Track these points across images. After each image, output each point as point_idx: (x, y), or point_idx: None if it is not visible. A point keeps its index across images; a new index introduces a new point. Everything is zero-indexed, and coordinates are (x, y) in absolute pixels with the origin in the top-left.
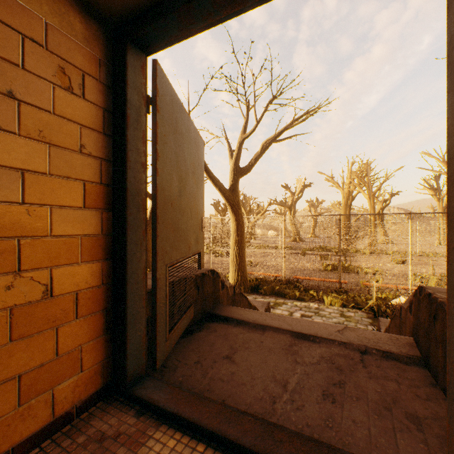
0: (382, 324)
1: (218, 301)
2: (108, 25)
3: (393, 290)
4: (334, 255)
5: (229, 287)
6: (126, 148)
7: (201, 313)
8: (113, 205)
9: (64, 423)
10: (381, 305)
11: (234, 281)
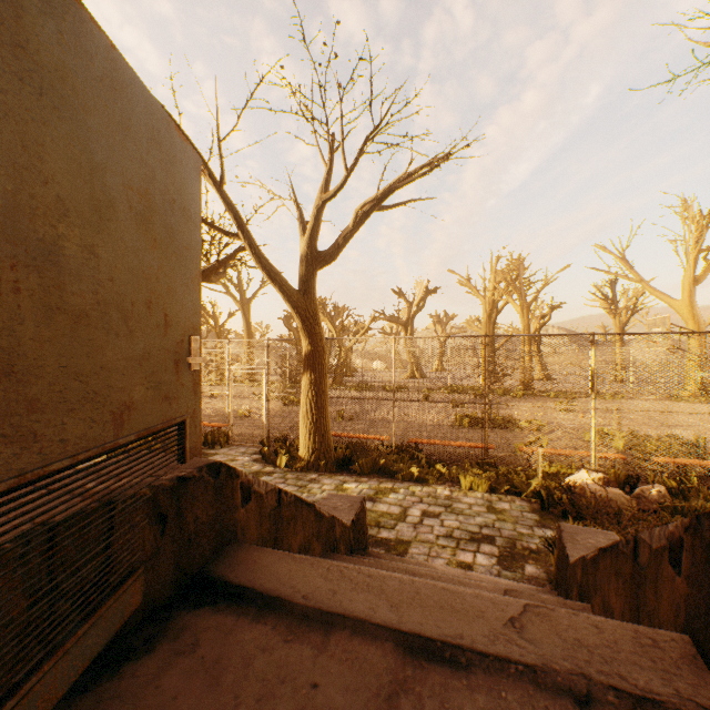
0: (568, 538)
1: (233, 535)
2: None
3: (567, 459)
4: (475, 402)
5: (266, 494)
6: None
7: (175, 582)
8: None
9: None
10: (554, 489)
11: (308, 453)
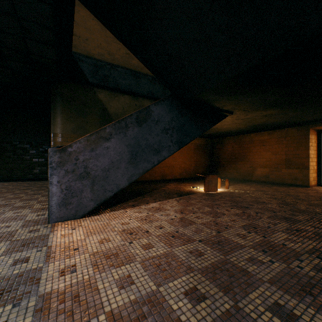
0: None
1: None
2: (317, 130)
3: None
4: None
5: None
6: (320, 149)
7: None
8: (317, 157)
9: (314, 186)
10: None
11: None
